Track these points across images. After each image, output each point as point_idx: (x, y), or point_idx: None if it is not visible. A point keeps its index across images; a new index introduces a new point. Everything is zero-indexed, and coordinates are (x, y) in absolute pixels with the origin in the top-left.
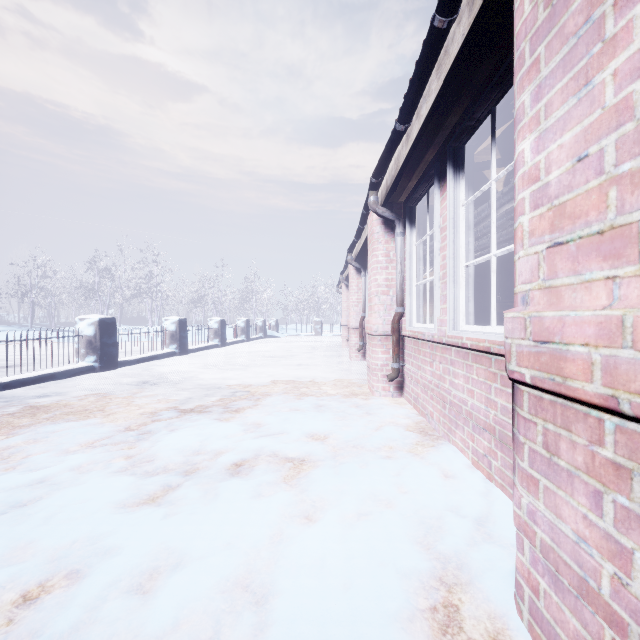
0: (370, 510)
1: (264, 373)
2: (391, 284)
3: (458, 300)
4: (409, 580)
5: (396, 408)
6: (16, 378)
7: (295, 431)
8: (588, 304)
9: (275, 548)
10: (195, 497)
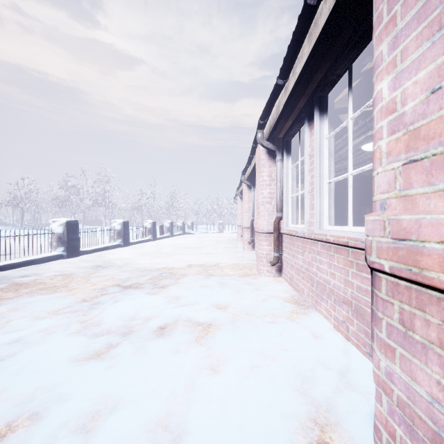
0: (260, 364)
1: (183, 259)
2: (273, 196)
3: (323, 207)
4: (291, 421)
5: (277, 285)
6: (6, 263)
7: (204, 302)
8: (442, 209)
9: (188, 395)
10: (129, 353)
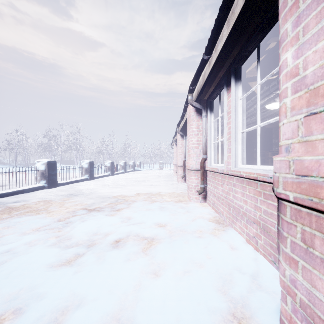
0: (190, 269)
1: (133, 189)
2: (200, 143)
3: (237, 151)
4: (215, 316)
5: (203, 209)
6: (3, 192)
7: (149, 222)
8: None
9: (136, 294)
10: (92, 261)
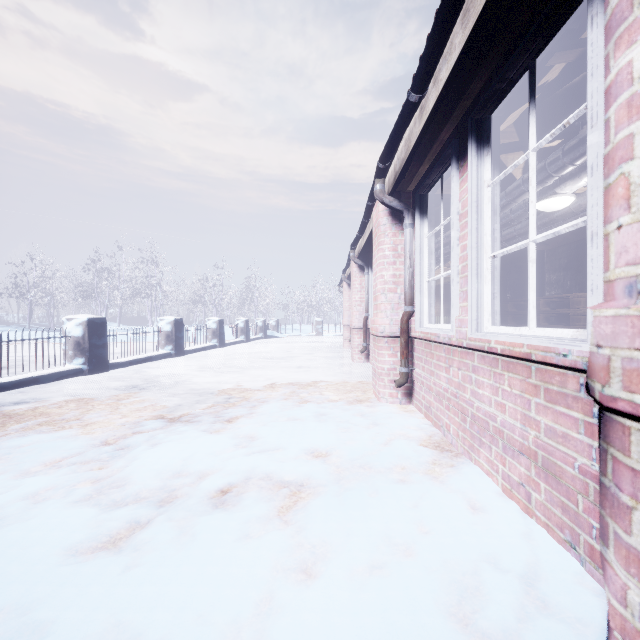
0: (385, 561)
1: (262, 376)
2: (399, 281)
3: (482, 297)
4: None
5: (406, 418)
6: None
7: (293, 447)
8: None
9: (261, 625)
10: (166, 540)
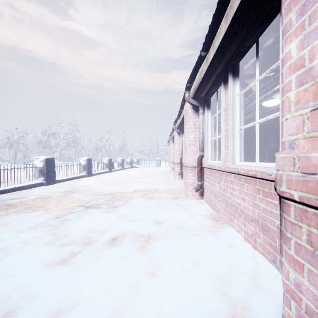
0: (188, 269)
1: (130, 186)
2: (197, 140)
3: (235, 148)
4: None
5: (200, 206)
6: (1, 189)
7: (146, 219)
8: None
9: (132, 295)
10: (88, 260)
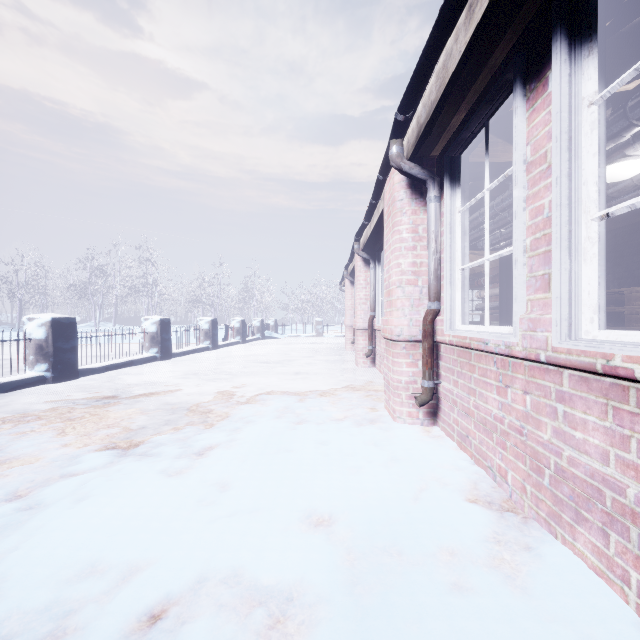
0: None
1: (253, 385)
2: (420, 270)
3: (579, 283)
4: None
5: (434, 449)
6: None
7: (280, 507)
8: None
9: None
10: None
